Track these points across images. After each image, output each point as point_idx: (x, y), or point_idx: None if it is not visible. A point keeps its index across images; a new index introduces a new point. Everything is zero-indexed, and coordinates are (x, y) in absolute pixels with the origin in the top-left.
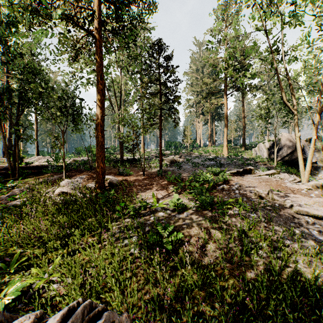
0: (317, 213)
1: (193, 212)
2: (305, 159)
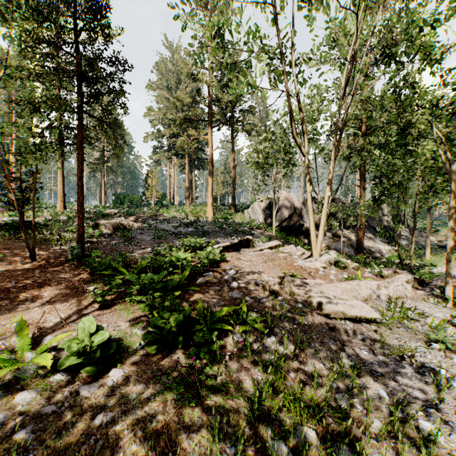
0: (355, 312)
1: (136, 361)
2: (304, 224)
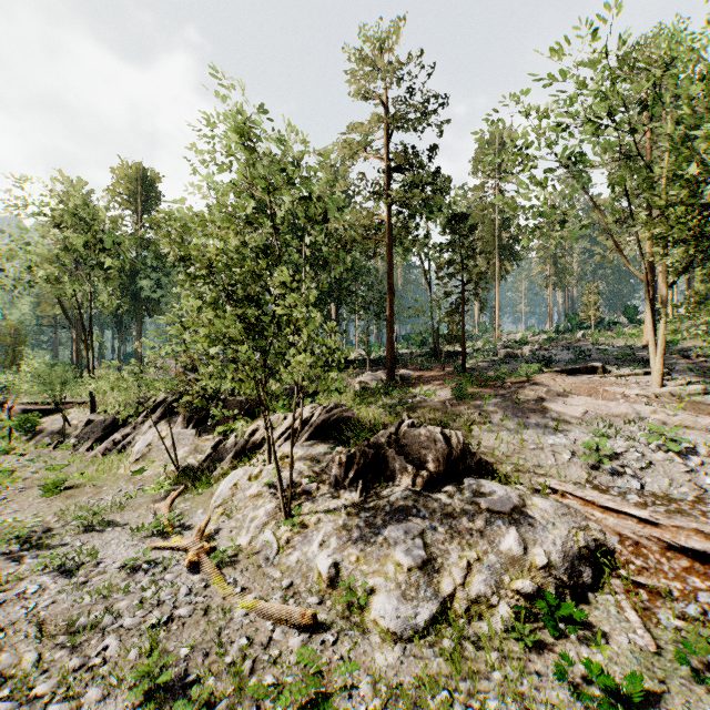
0: (559, 409)
1: (443, 399)
2: None
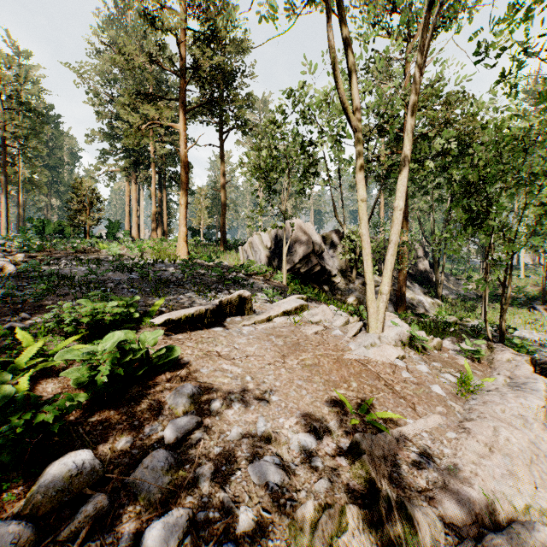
0: None
1: None
2: (325, 269)
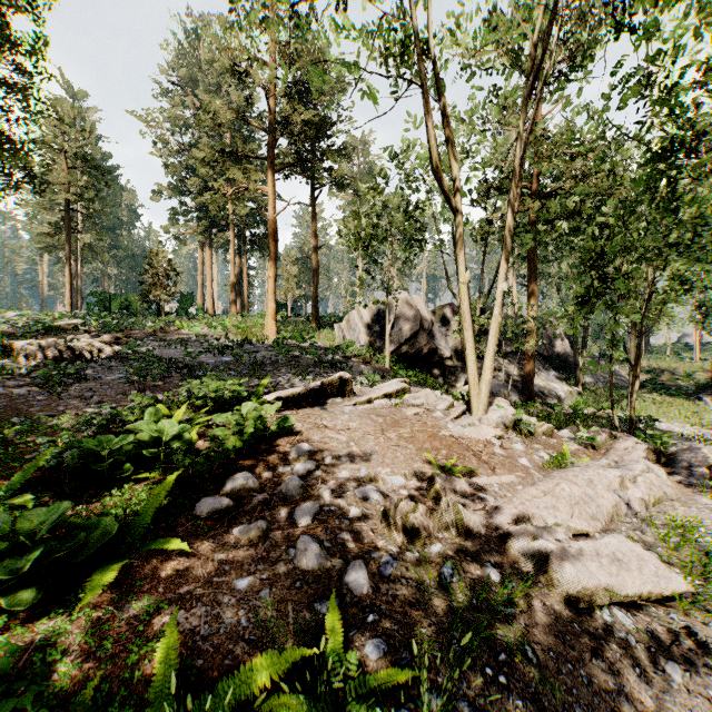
0: (637, 584)
1: None
2: (437, 350)
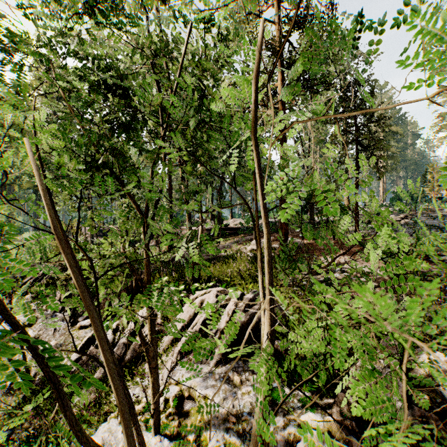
0: None
1: (374, 278)
2: None
